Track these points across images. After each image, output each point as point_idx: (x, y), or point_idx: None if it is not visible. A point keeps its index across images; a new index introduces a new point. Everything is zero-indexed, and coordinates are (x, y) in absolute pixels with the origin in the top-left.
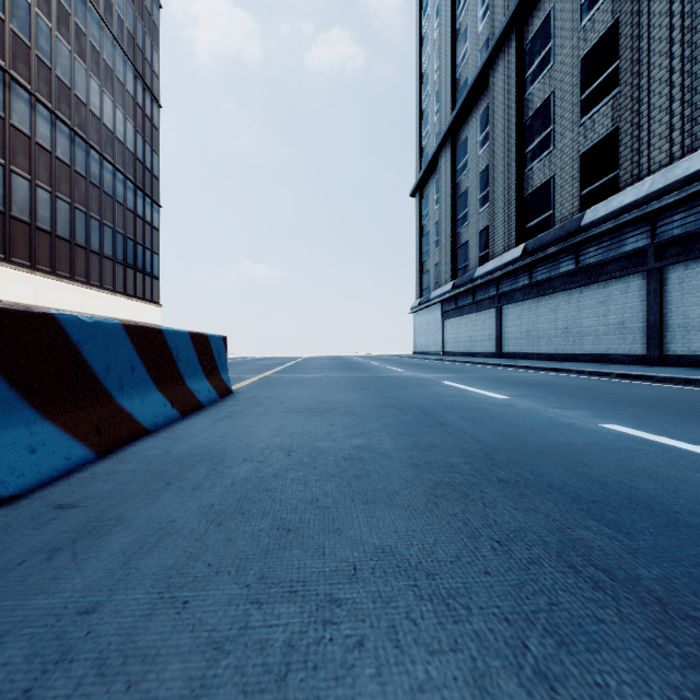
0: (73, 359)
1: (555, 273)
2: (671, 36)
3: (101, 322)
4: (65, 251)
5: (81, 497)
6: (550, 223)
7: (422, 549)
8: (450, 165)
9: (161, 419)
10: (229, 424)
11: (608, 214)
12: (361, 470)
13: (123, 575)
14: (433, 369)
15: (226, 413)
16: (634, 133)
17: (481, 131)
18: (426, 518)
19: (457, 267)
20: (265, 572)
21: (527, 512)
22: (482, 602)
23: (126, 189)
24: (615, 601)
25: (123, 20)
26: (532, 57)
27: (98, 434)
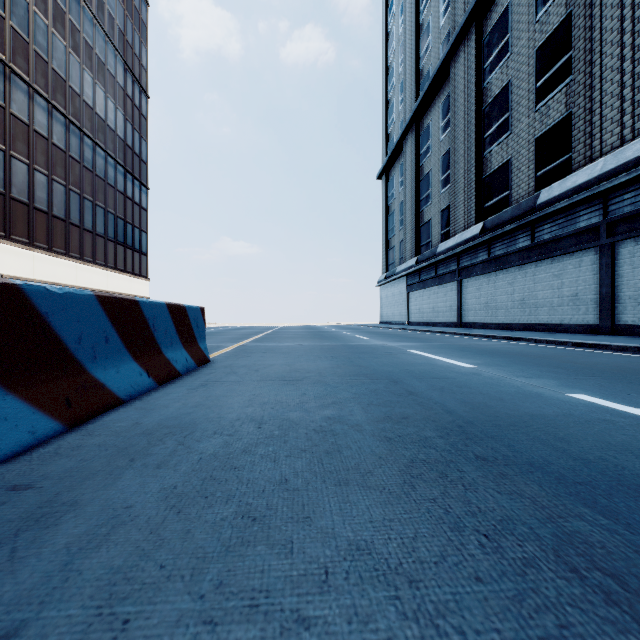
0: (41, 330)
1: (512, 249)
2: (622, 26)
3: (72, 293)
4: (60, 229)
5: (39, 476)
6: (507, 202)
7: (402, 545)
8: (414, 150)
9: (136, 388)
10: (203, 394)
11: (562, 194)
12: (333, 445)
13: (60, 581)
14: (399, 338)
15: (202, 382)
16: (587, 118)
17: (443, 118)
18: (403, 504)
19: (421, 243)
20: (223, 577)
21: (512, 496)
22: (478, 623)
23: (116, 173)
24: (636, 622)
25: (113, 18)
26: (490, 48)
27: (68, 406)
